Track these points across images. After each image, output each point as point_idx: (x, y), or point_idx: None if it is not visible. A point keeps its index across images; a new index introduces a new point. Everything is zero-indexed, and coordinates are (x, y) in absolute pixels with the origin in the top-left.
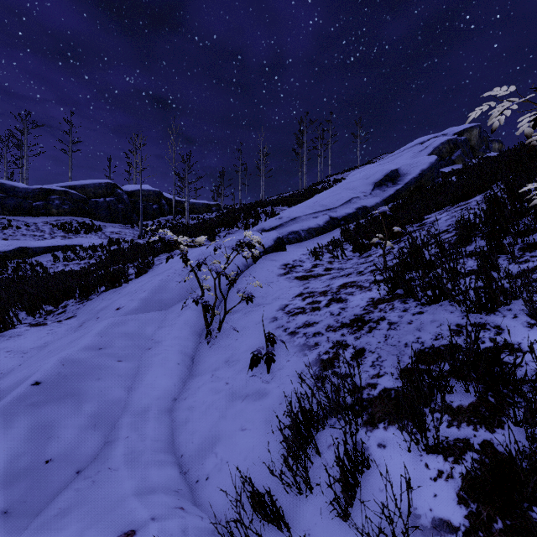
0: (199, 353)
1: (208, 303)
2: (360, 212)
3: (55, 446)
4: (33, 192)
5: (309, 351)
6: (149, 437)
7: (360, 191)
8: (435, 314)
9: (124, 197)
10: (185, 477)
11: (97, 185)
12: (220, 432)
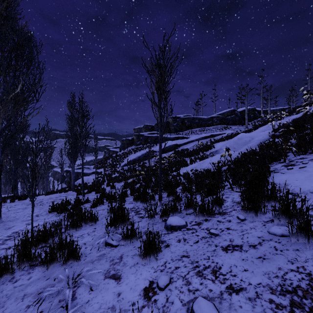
0: None
1: (273, 125)
2: None
3: None
4: (208, 118)
5: None
6: None
7: None
8: None
9: (238, 114)
10: None
11: (228, 111)
12: None
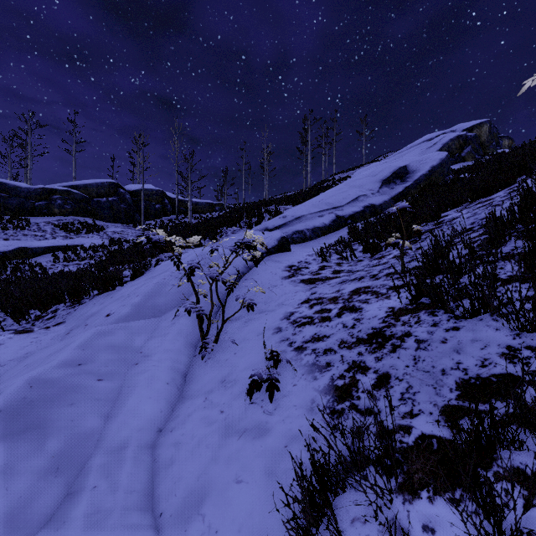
0: (192, 369)
1: (203, 312)
2: (368, 211)
3: (0, 503)
4: (36, 192)
5: (319, 374)
6: (122, 487)
7: (367, 189)
8: (476, 331)
9: (127, 197)
10: None
11: (100, 184)
12: (210, 482)
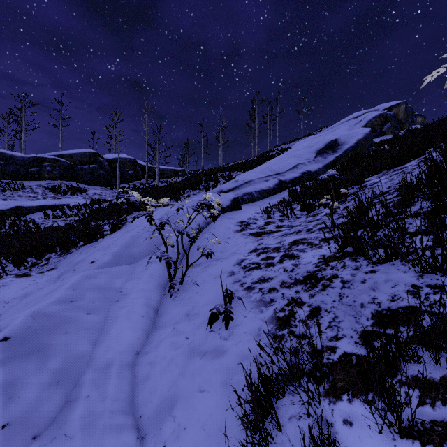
0: (162, 305)
1: (171, 259)
2: (305, 176)
3: (14, 408)
4: (29, 160)
5: (265, 308)
6: (109, 396)
7: (304, 158)
8: (388, 273)
9: (105, 164)
10: (142, 443)
11: (82, 154)
12: (178, 392)
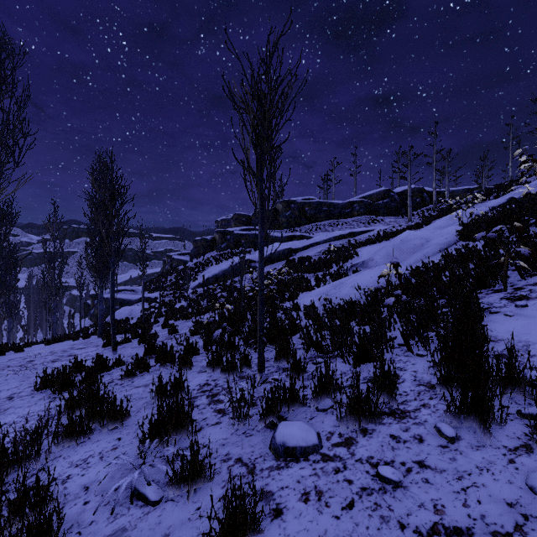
0: None
1: (460, 217)
2: None
3: None
4: (345, 204)
5: None
6: None
7: None
8: None
9: (395, 197)
10: None
11: (378, 192)
12: None
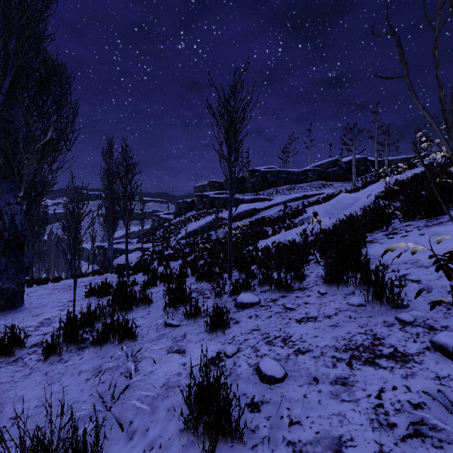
0: None
1: (387, 182)
2: None
3: None
4: (301, 172)
5: None
6: None
7: None
8: None
9: (343, 166)
10: None
11: (328, 162)
12: None
